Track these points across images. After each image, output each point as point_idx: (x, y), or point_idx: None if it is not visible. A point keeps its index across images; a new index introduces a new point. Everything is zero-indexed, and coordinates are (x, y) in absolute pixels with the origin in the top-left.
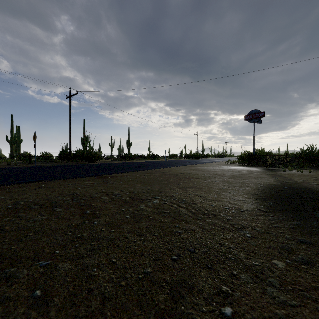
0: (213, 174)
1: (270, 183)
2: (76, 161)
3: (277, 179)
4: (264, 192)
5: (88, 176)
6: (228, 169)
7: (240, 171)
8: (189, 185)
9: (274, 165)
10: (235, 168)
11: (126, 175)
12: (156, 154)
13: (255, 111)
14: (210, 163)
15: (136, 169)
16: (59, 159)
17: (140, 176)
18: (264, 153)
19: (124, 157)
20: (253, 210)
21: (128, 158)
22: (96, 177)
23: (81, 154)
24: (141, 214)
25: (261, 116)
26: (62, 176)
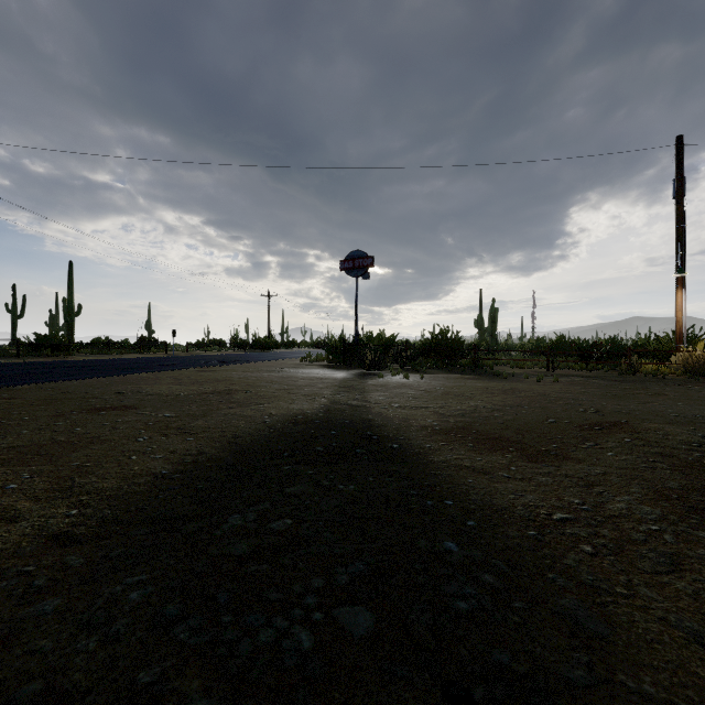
0: (213, 391)
1: (303, 410)
2: None
3: (338, 397)
4: (236, 443)
5: None
6: (279, 375)
7: (298, 379)
8: (39, 436)
9: (379, 364)
10: (302, 372)
11: None
12: (155, 340)
13: (359, 254)
14: (271, 361)
15: None
16: None
17: None
18: (385, 340)
19: (37, 346)
20: (17, 544)
21: (48, 349)
22: None
23: None
24: None
25: (368, 265)
26: None
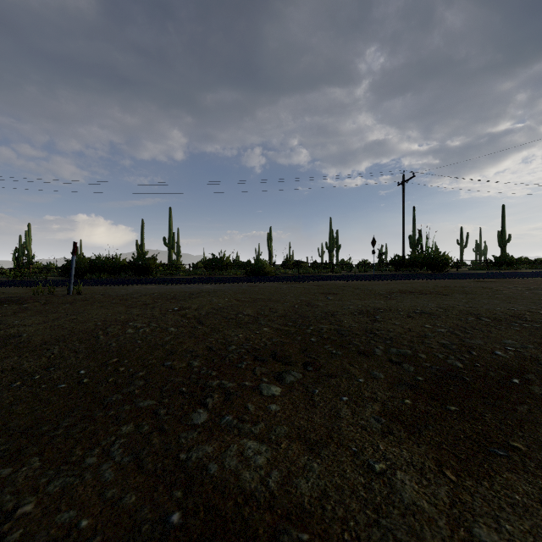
0: None
1: None
2: (412, 270)
3: None
4: None
5: (465, 278)
6: None
7: None
8: None
9: None
10: None
11: (513, 281)
12: None
13: None
14: None
15: (528, 276)
16: (393, 267)
17: (536, 282)
18: None
19: (494, 263)
20: None
21: (504, 265)
22: (472, 281)
23: (419, 260)
24: (538, 293)
25: None
26: (437, 278)
